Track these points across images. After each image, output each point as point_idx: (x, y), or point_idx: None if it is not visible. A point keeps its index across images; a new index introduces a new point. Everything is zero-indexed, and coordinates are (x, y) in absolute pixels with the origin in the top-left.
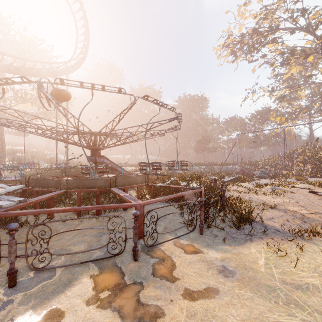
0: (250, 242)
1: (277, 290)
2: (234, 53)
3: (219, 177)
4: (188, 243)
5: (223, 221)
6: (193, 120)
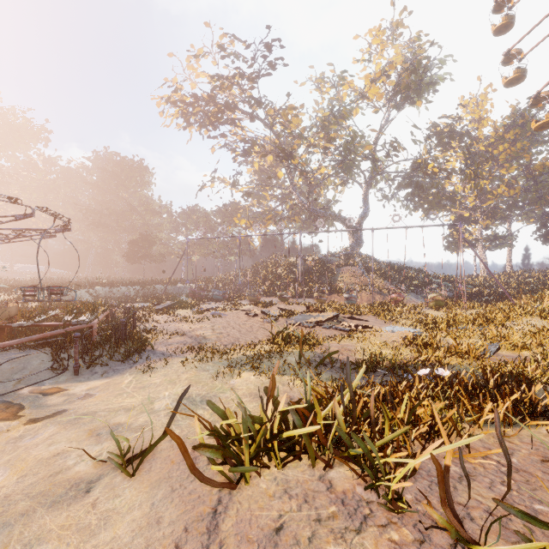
0: (129, 369)
1: (125, 394)
2: (186, 117)
3: (153, 303)
4: (53, 387)
5: (112, 356)
6: (124, 202)
